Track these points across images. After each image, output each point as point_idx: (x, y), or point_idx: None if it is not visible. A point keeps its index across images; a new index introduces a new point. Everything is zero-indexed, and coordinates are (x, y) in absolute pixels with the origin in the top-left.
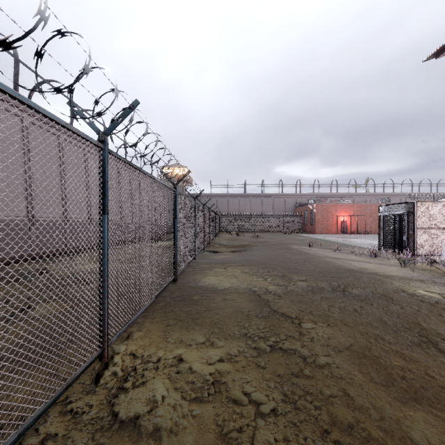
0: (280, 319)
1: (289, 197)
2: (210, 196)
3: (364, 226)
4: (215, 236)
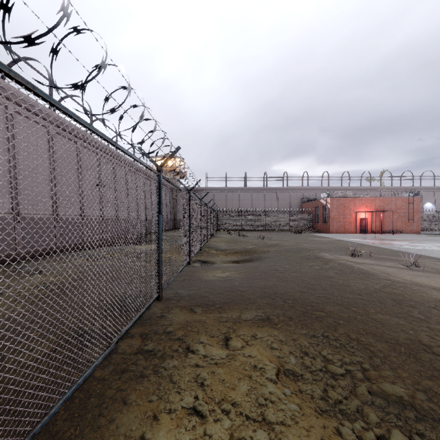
0: None
1: (295, 192)
2: (206, 190)
3: (388, 224)
4: (211, 237)
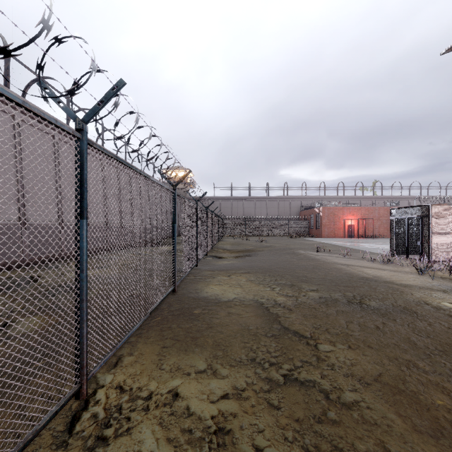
0: (293, 339)
1: (294, 200)
2: (213, 199)
3: (372, 230)
4: (219, 241)
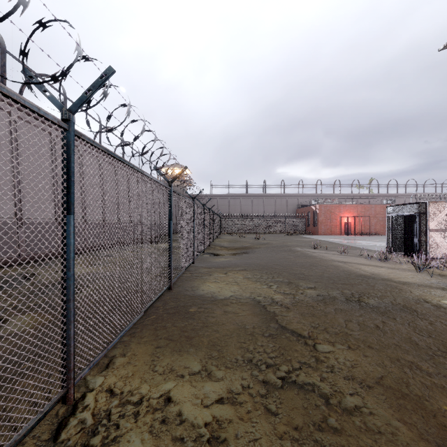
0: (291, 339)
1: (291, 198)
2: (211, 197)
3: (368, 227)
4: (216, 238)
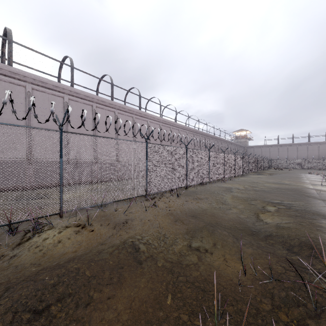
0: (261, 178)
1: None
2: (264, 146)
3: None
4: (264, 170)
